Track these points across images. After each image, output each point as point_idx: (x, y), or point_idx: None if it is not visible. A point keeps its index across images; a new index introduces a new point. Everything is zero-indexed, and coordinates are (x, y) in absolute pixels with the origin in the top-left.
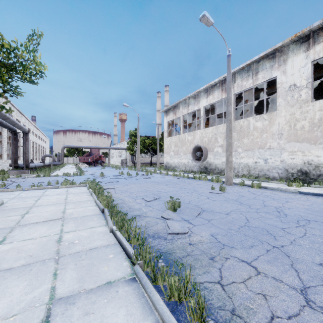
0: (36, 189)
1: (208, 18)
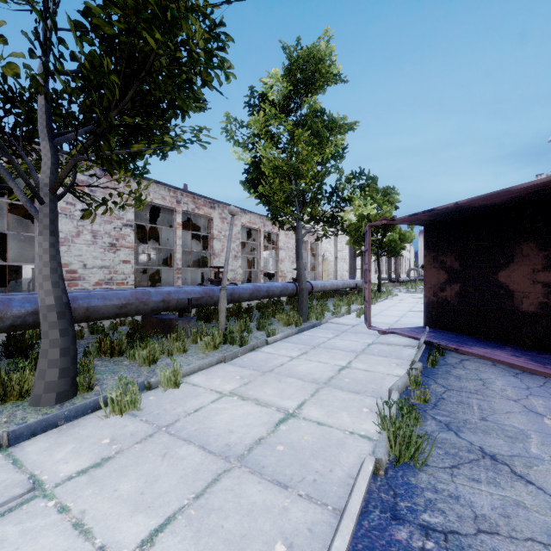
0: (409, 293)
1: None
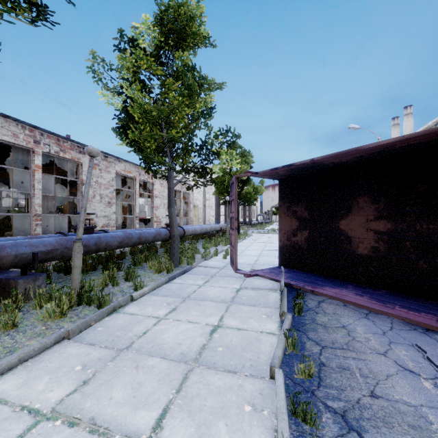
0: (259, 233)
1: (353, 127)
